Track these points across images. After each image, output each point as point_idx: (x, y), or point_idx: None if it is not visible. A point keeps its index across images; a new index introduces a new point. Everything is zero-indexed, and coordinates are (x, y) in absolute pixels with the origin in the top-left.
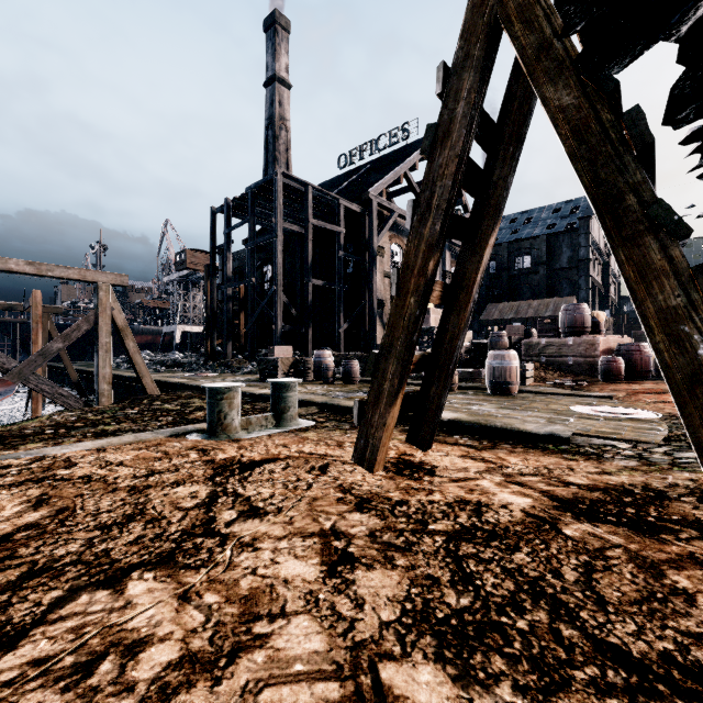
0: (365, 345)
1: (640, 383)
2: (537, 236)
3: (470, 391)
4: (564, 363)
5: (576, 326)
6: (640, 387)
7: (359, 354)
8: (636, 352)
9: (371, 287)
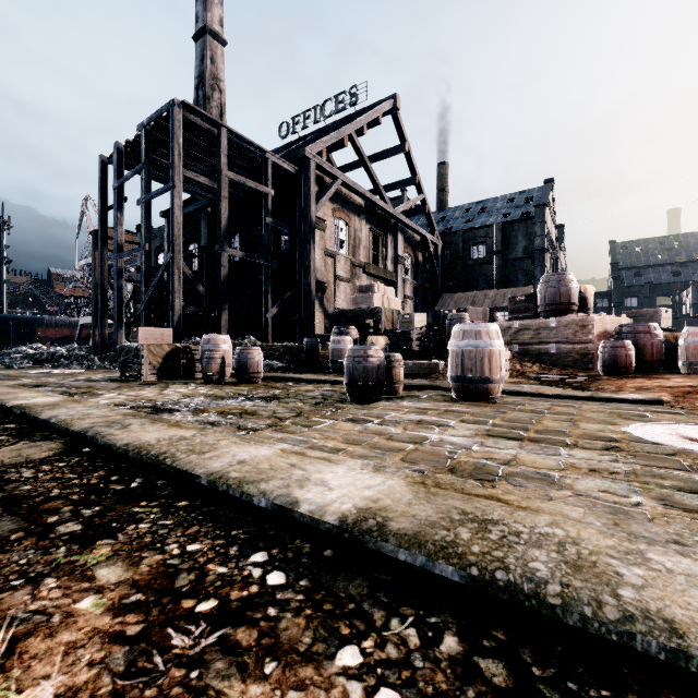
0: (301, 335)
1: (666, 378)
2: (493, 224)
3: (423, 393)
4: (544, 351)
5: (560, 302)
6: (677, 383)
7: (290, 344)
8: (645, 334)
9: (308, 264)
